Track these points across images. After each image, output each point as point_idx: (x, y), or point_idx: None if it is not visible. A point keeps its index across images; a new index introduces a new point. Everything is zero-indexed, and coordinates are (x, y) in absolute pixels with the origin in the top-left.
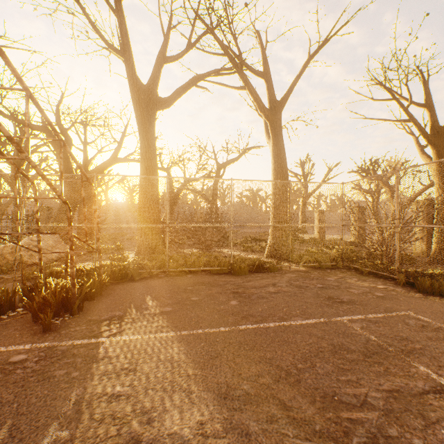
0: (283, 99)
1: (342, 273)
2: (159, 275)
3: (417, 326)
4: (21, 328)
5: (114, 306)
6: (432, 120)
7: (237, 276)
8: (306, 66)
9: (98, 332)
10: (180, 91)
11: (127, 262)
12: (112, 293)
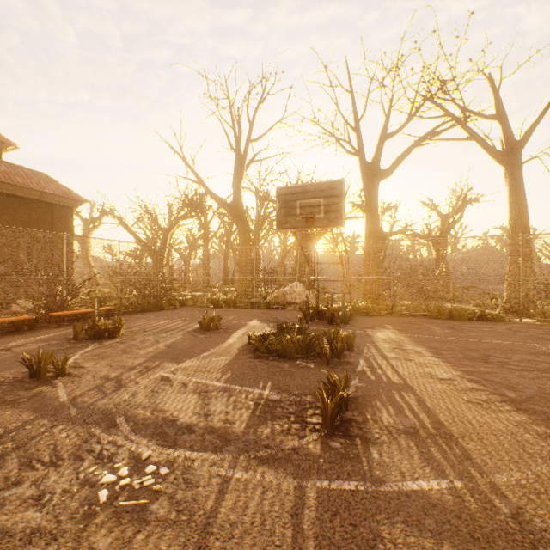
0: (523, 138)
1: None
2: (385, 315)
3: None
4: (325, 325)
5: (364, 324)
6: None
7: (455, 321)
8: None
9: (363, 330)
10: (400, 159)
11: (359, 304)
12: (358, 320)
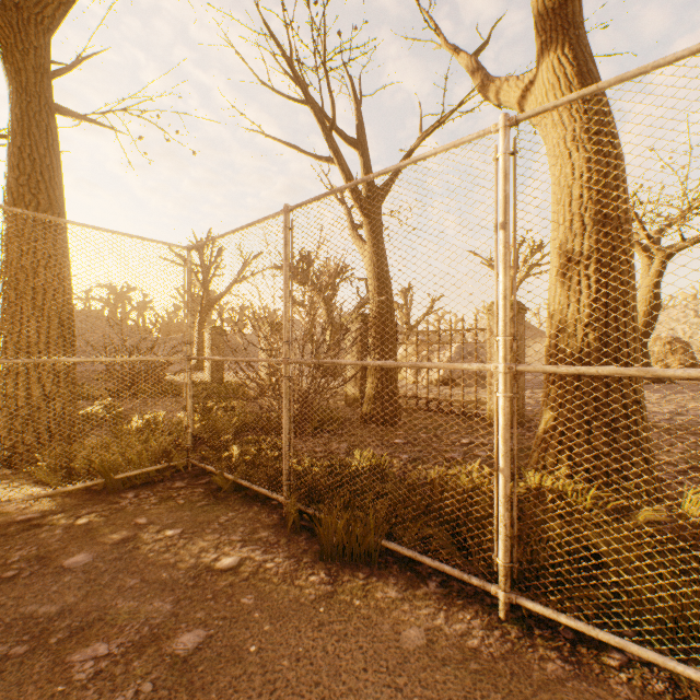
0: None
1: (160, 504)
2: None
3: None
4: None
5: None
6: (367, 173)
7: None
8: None
9: None
10: None
11: None
12: None
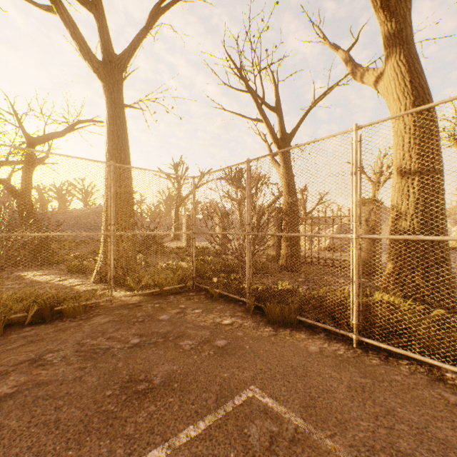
0: (124, 54)
1: (187, 301)
2: None
3: (262, 447)
4: None
5: None
6: (281, 126)
7: None
8: (156, 19)
9: None
10: None
11: None
12: None
